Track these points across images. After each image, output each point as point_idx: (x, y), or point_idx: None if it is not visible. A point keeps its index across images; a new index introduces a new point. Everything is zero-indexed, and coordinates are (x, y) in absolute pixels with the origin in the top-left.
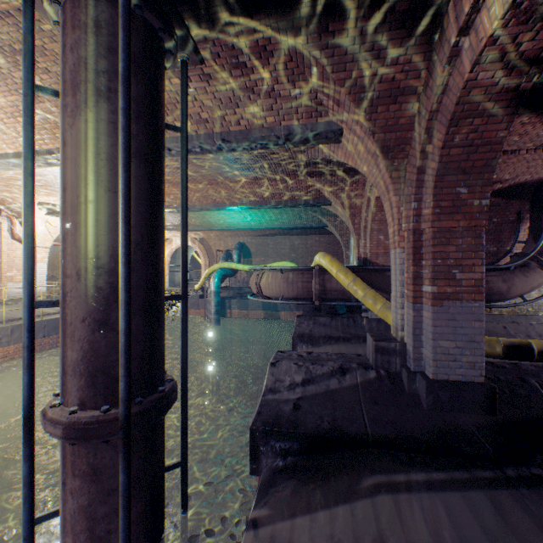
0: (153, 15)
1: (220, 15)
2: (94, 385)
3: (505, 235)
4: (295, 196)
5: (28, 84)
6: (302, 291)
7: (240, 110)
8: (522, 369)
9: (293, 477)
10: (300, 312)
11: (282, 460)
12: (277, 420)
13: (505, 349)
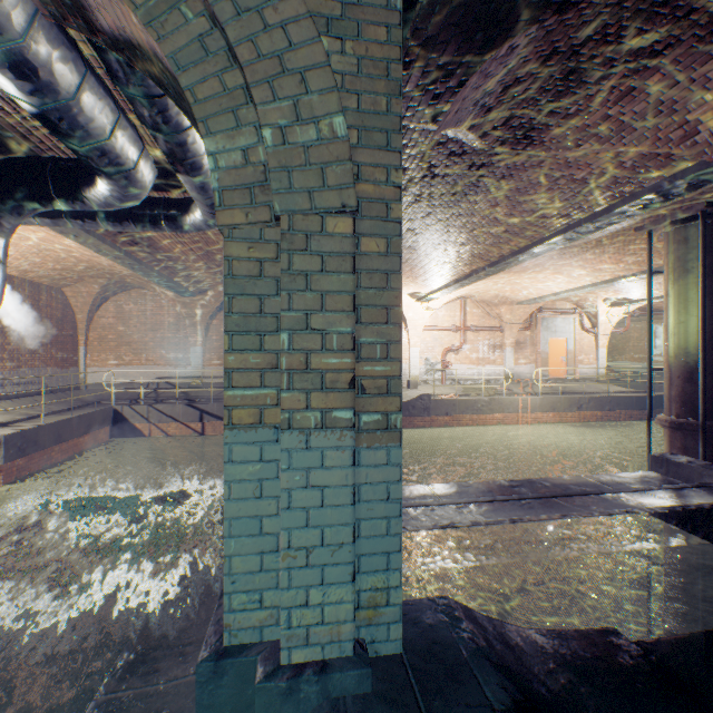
0: None
1: None
2: (682, 408)
3: None
4: None
5: (648, 273)
6: None
7: None
8: None
9: None
10: None
11: None
12: None
13: None
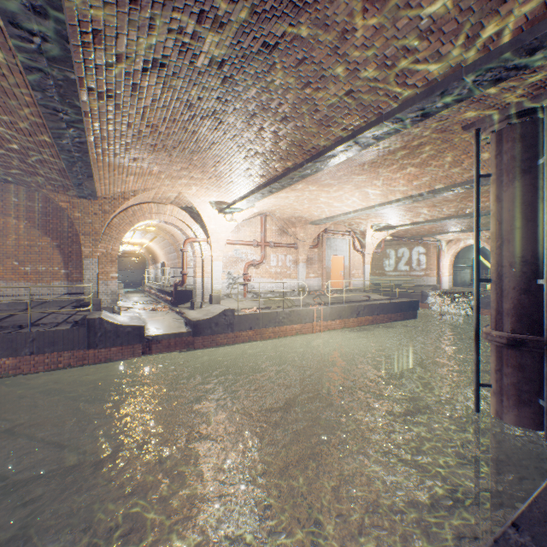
0: None
1: None
2: (519, 322)
3: None
4: None
5: (477, 176)
6: None
7: None
8: None
9: None
10: None
11: None
12: None
13: None
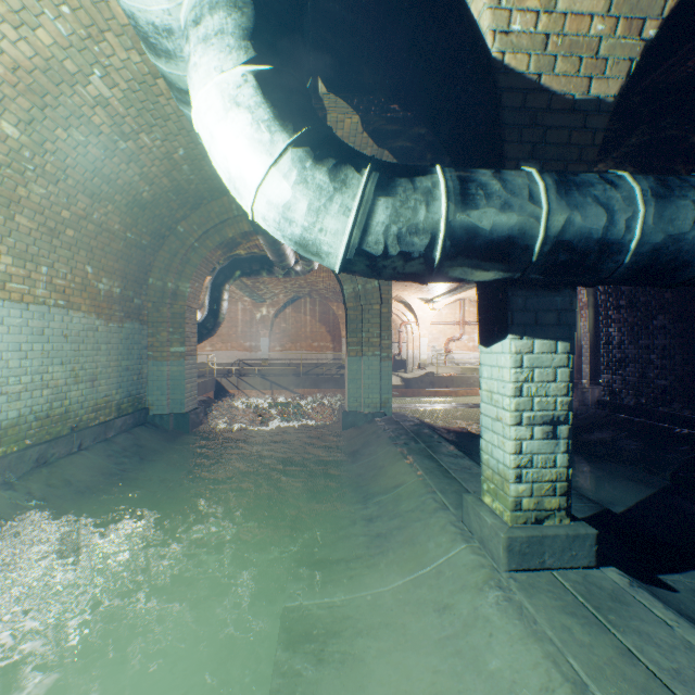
0: None
1: None
2: (576, 373)
3: None
4: None
5: None
6: None
7: None
8: None
9: None
10: None
11: None
12: None
13: None
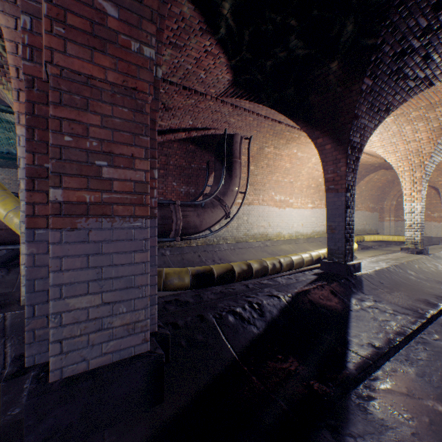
0: None
1: None
2: None
3: (200, 180)
4: None
5: None
6: None
7: None
8: (204, 301)
9: None
10: None
11: None
12: None
13: (193, 278)
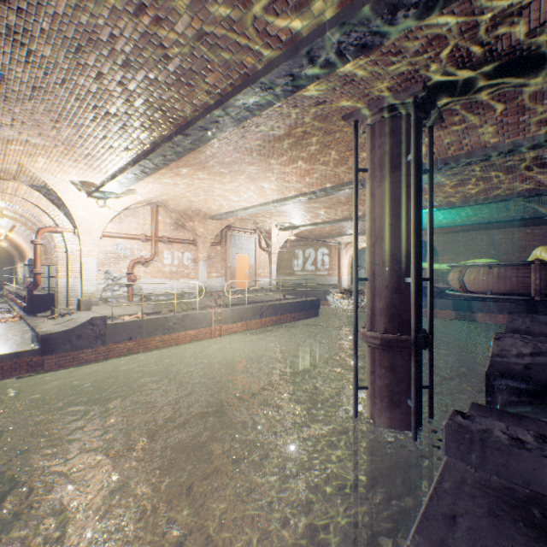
0: (422, 113)
1: (465, 95)
2: (392, 321)
3: None
4: (505, 191)
5: (355, 170)
6: (516, 286)
7: (465, 141)
8: None
9: (530, 405)
10: (503, 315)
11: (516, 398)
12: (509, 371)
13: None
